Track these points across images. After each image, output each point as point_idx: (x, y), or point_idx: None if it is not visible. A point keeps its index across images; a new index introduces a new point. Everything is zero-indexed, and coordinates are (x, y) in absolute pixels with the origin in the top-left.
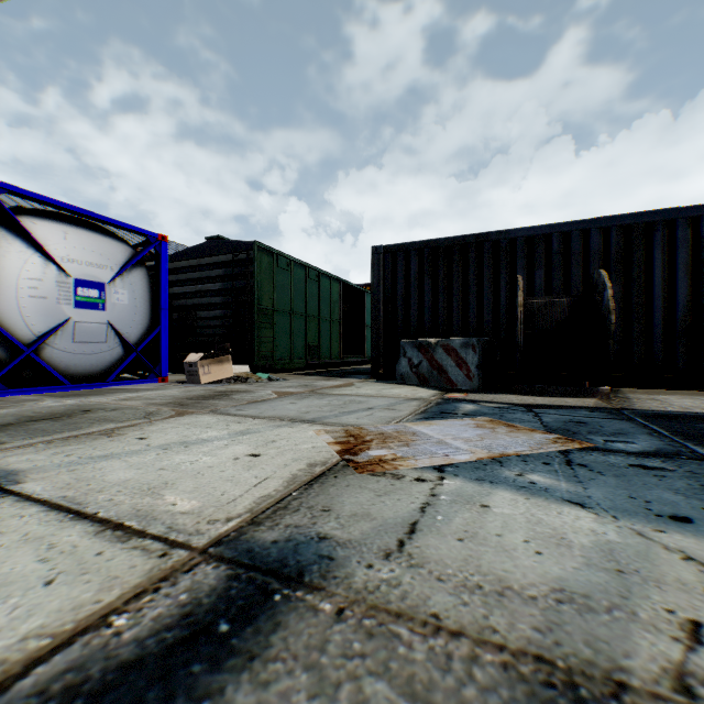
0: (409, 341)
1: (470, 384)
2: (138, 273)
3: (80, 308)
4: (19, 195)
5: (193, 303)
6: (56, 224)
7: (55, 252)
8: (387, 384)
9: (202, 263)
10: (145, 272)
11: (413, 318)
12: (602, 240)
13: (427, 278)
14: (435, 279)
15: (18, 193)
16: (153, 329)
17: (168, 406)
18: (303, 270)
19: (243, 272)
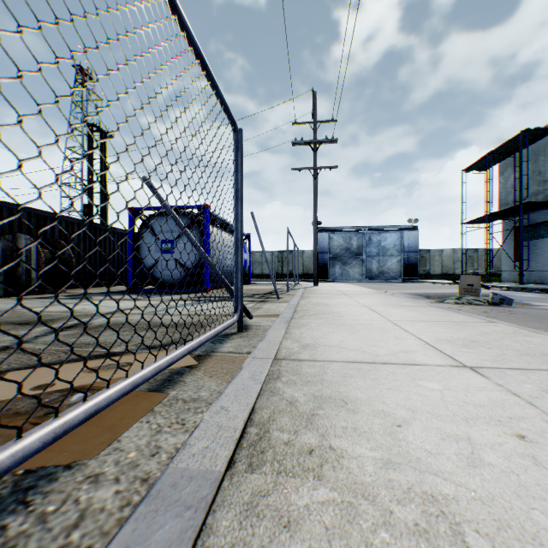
0: None
1: None
2: None
3: None
4: None
5: None
6: None
7: None
8: None
9: None
10: None
11: None
12: (29, 218)
13: None
14: None
15: None
16: None
17: None
18: None
19: None
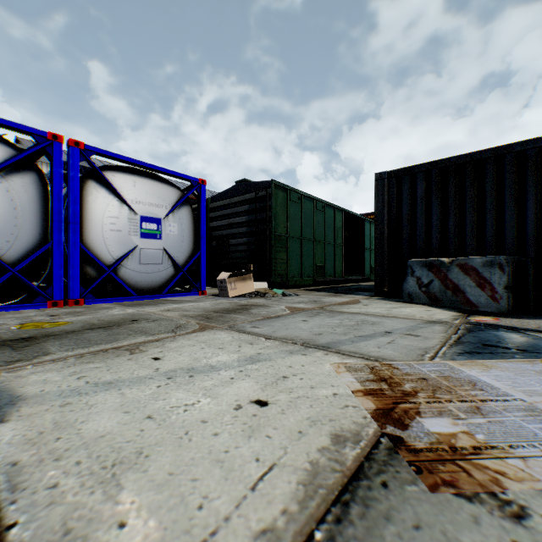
0: (417, 260)
1: (495, 306)
2: (184, 210)
3: (144, 238)
4: (103, 155)
5: (226, 233)
6: (128, 176)
7: (127, 196)
8: (394, 302)
9: (233, 202)
10: (190, 209)
11: (419, 238)
12: None
13: (435, 199)
14: (443, 199)
15: (102, 154)
16: (195, 253)
17: (196, 319)
18: (311, 202)
19: (263, 206)
